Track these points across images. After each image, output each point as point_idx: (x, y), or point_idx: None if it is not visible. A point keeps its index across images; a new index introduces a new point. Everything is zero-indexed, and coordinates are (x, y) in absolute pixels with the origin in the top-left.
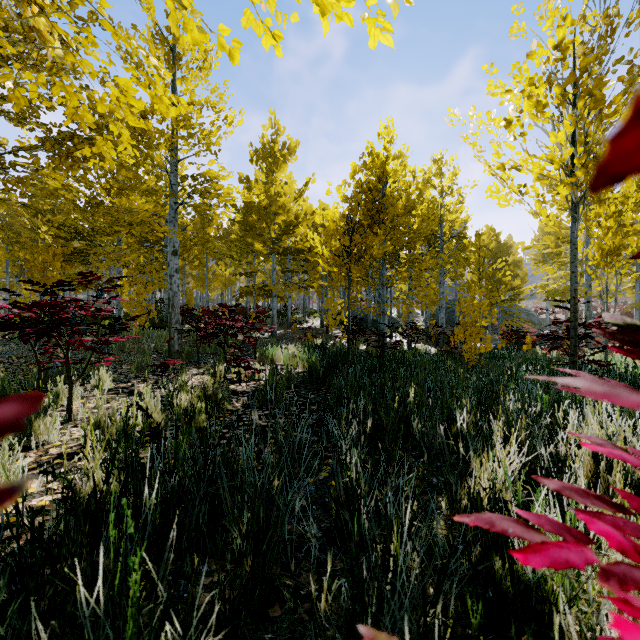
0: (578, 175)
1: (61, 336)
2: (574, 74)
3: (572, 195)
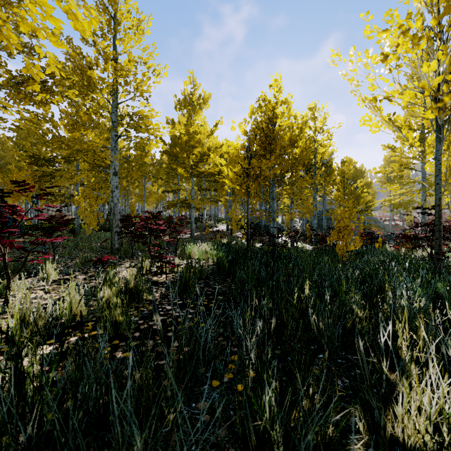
0: (445, 100)
1: (3, 237)
2: (450, 6)
3: (438, 119)
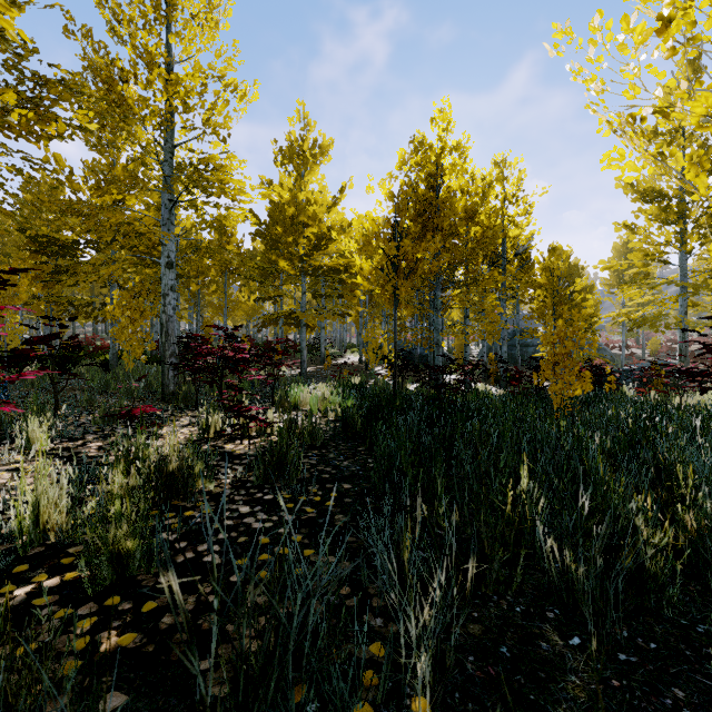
0: None
1: None
2: None
3: None
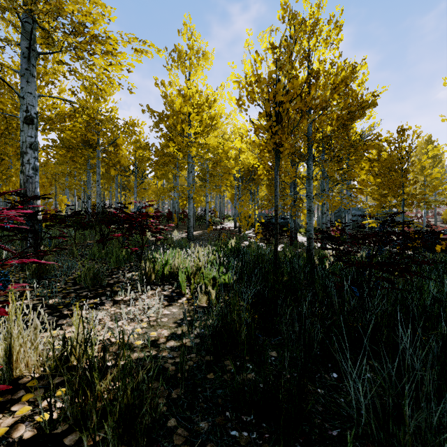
0: None
1: None
2: None
3: None
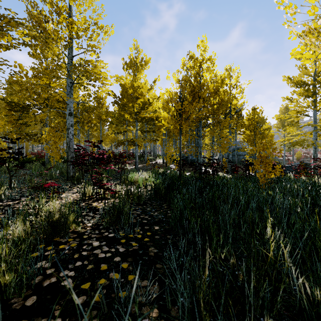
0: None
1: None
2: None
3: None
